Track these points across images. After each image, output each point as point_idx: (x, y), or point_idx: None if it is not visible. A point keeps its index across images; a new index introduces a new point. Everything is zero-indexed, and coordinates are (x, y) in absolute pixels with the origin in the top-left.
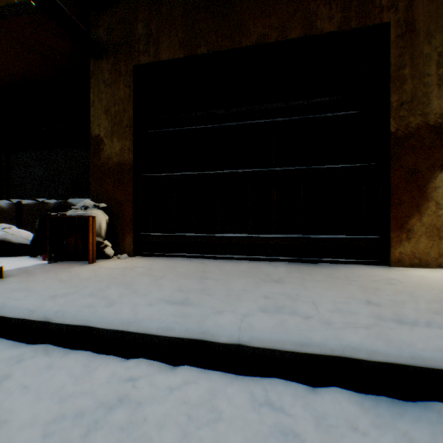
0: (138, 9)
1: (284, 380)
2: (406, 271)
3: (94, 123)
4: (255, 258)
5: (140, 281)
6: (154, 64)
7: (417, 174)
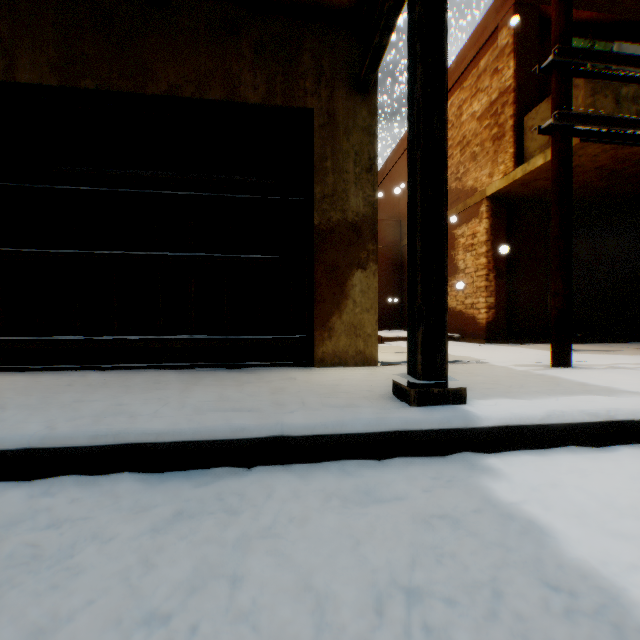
0: None
1: (81, 476)
2: (322, 371)
3: None
4: (168, 366)
5: None
6: (7, 84)
7: (338, 271)
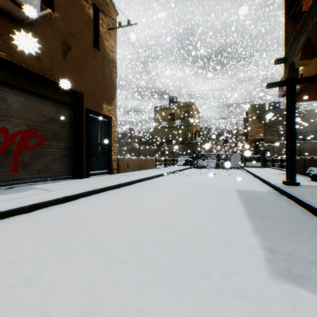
0: None
1: None
2: None
3: None
4: None
5: None
6: None
7: None
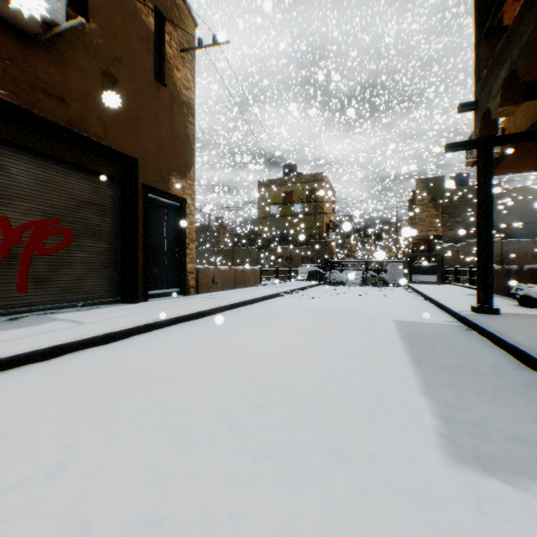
0: None
1: (534, 371)
2: None
3: None
4: None
5: None
6: None
7: None
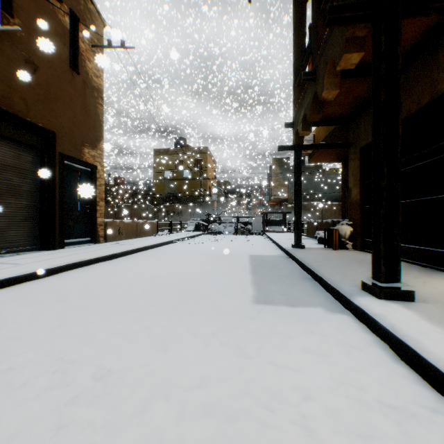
0: (361, 116)
1: (307, 273)
2: None
3: (348, 181)
4: (409, 261)
5: (325, 255)
6: (367, 144)
7: None
